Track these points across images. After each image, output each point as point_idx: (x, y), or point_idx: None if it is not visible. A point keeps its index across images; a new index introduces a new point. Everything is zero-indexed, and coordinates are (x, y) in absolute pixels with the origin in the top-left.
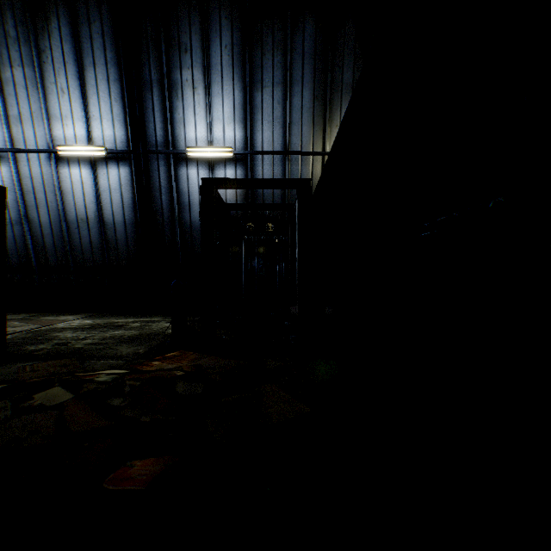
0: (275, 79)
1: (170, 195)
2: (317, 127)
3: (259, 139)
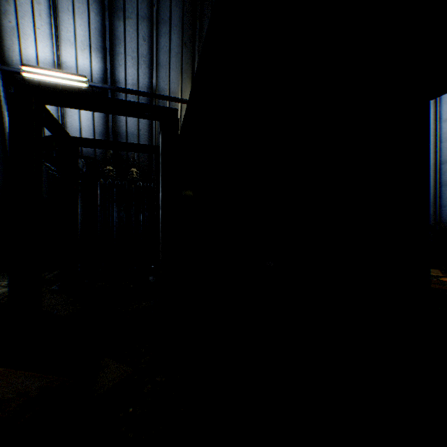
0: (140, 12)
1: (1, 123)
2: (185, 75)
3: (122, 76)
